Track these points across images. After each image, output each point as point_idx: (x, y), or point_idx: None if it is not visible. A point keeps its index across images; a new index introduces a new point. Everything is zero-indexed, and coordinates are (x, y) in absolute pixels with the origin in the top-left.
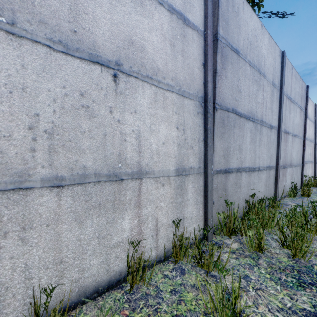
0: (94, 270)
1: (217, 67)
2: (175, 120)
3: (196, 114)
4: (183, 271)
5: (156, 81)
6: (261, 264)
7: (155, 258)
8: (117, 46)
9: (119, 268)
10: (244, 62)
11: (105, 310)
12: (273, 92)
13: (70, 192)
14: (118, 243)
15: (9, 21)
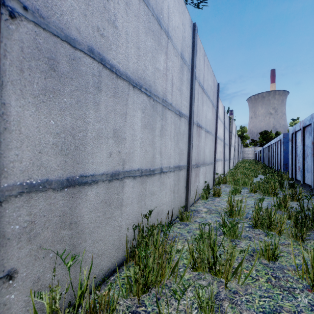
0: None
1: None
2: None
3: None
4: None
5: None
6: None
7: None
8: None
9: None
10: None
11: None
12: (182, 69)
13: None
14: None
15: None
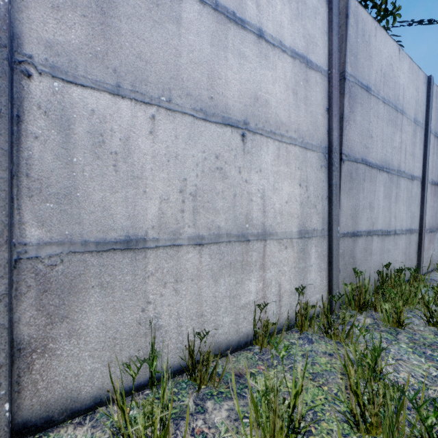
0: (226, 328)
1: (344, 111)
2: (297, 176)
3: (319, 167)
4: (310, 340)
5: (279, 135)
6: (401, 339)
7: (278, 326)
8: (245, 105)
9: (246, 330)
10: (377, 99)
11: (241, 364)
12: (415, 132)
13: (208, 251)
14: (245, 304)
15: (167, 99)
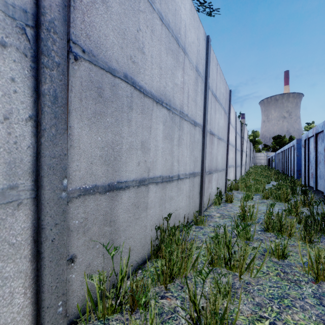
0: None
1: None
2: None
3: None
4: None
5: None
6: None
7: None
8: None
9: None
10: (151, 7)
11: None
12: (197, 80)
13: None
14: None
15: None
